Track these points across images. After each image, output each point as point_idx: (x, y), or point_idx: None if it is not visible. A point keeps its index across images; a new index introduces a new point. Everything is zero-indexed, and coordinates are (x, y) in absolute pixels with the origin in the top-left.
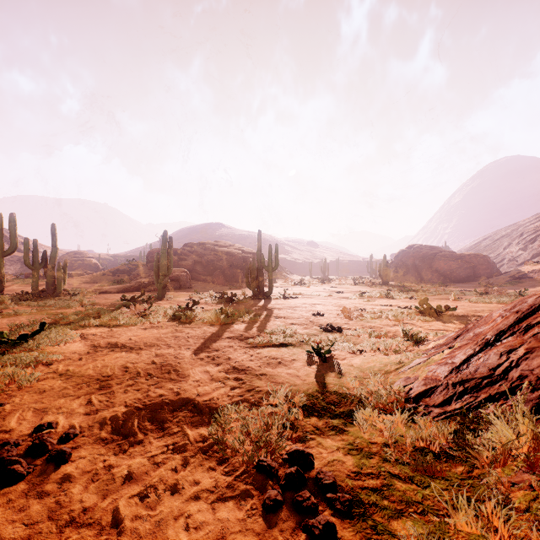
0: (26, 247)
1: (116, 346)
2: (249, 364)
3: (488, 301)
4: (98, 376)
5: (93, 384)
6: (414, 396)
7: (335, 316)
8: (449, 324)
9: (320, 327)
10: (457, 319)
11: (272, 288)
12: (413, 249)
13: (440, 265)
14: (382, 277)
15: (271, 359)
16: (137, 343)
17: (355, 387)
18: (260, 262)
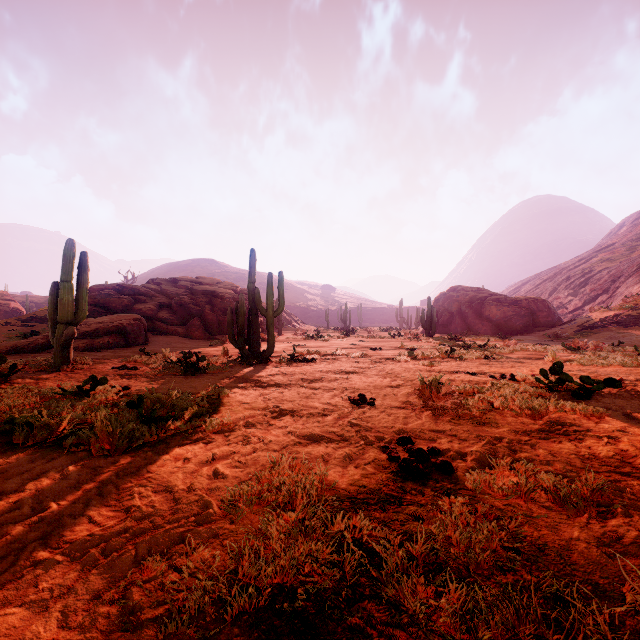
0: None
1: None
2: None
3: (606, 362)
4: None
5: None
6: None
7: (399, 406)
8: None
9: (387, 455)
10: (633, 405)
11: (273, 345)
12: (456, 291)
13: (491, 311)
14: (426, 326)
15: None
16: None
17: None
18: (253, 302)
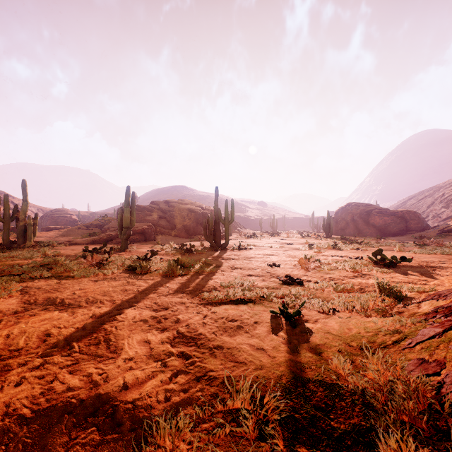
0: None
1: (53, 303)
2: (201, 330)
3: (432, 252)
4: (2, 351)
5: None
6: None
7: (291, 267)
8: (410, 275)
9: (278, 279)
10: (415, 270)
11: (228, 240)
12: (351, 206)
13: (375, 220)
14: (326, 230)
15: (228, 321)
16: (78, 299)
17: (349, 374)
18: (217, 216)
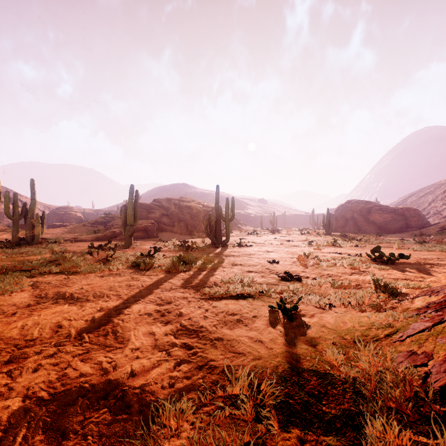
0: (7, 200)
1: (63, 297)
2: (203, 323)
3: (431, 249)
4: (18, 340)
5: (5, 353)
6: (440, 391)
7: (290, 264)
8: (407, 272)
9: (277, 276)
10: (412, 267)
11: (228, 237)
12: (351, 204)
13: (375, 217)
14: (326, 227)
15: (228, 315)
16: (86, 293)
17: (341, 365)
18: (218, 214)
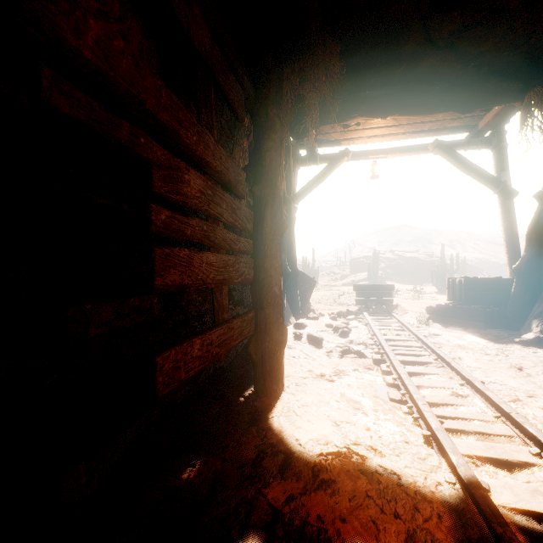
0: (303, 261)
1: None
2: None
3: None
4: None
5: None
6: None
7: None
8: None
9: None
10: None
11: None
12: None
13: None
14: None
15: None
16: None
17: None
18: (442, 267)
